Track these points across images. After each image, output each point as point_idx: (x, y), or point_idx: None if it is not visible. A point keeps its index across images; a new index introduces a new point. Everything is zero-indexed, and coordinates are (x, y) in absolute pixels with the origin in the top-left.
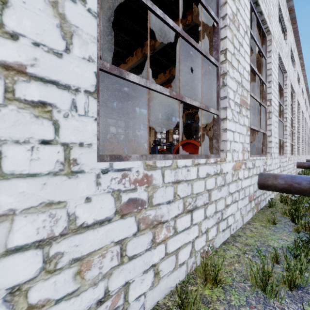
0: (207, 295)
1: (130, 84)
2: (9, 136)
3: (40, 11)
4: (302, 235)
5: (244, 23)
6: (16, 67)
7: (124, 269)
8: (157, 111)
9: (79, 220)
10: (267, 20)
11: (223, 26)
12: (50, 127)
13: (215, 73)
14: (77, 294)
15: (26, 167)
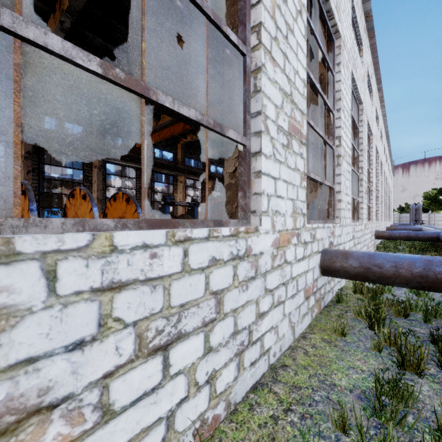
0: None
1: None
2: None
3: None
4: (385, 355)
5: None
6: None
7: None
8: (188, 155)
9: None
10: (335, 13)
11: None
12: None
13: (241, 67)
14: None
15: None
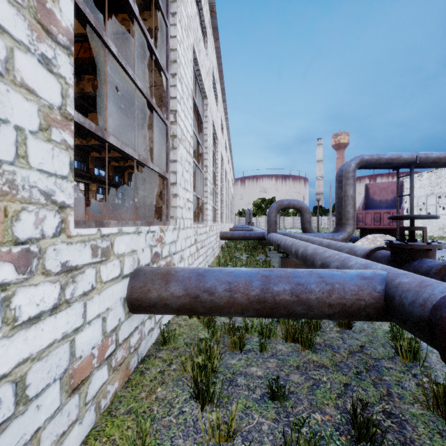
0: None
1: None
2: None
3: None
4: None
5: None
6: None
7: None
8: None
9: None
10: None
11: None
12: None
13: None
14: None
15: None
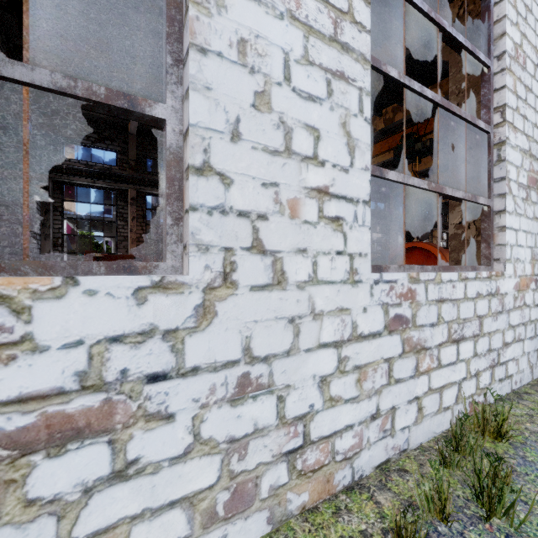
0: (487, 447)
1: (385, 182)
2: (321, 249)
3: (336, 135)
4: None
5: (534, 52)
6: (324, 189)
7: (391, 390)
8: None
9: (359, 329)
10: None
11: (498, 70)
12: (341, 239)
13: (484, 143)
14: (357, 401)
15: (329, 275)
